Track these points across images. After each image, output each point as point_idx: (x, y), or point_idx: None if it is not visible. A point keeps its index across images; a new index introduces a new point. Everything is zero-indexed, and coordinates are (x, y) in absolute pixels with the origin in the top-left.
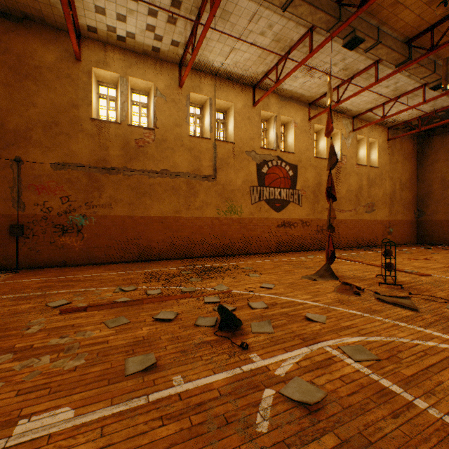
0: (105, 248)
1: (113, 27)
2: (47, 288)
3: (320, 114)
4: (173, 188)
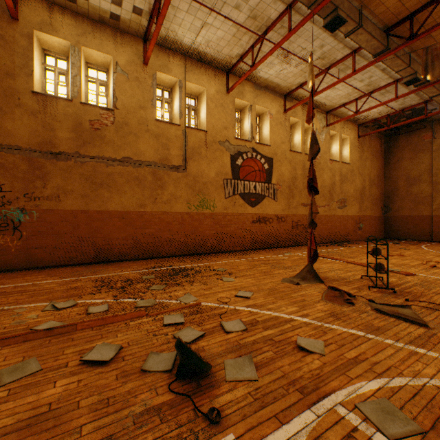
0: (51, 249)
1: None
2: None
3: (296, 106)
4: (137, 178)
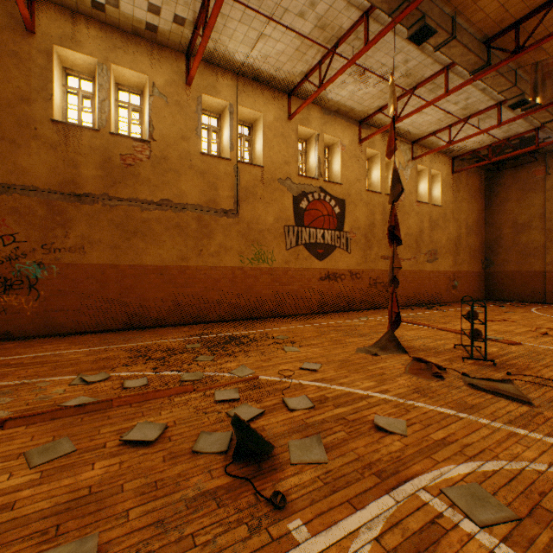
0: (74, 312)
1: None
2: None
3: (374, 135)
4: (178, 226)
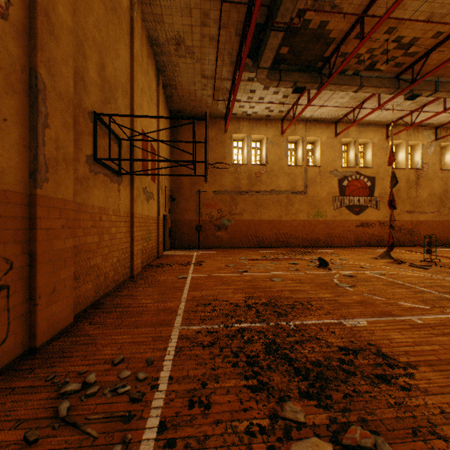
0: (239, 239)
1: (245, 111)
2: (228, 254)
3: (397, 134)
4: (277, 201)
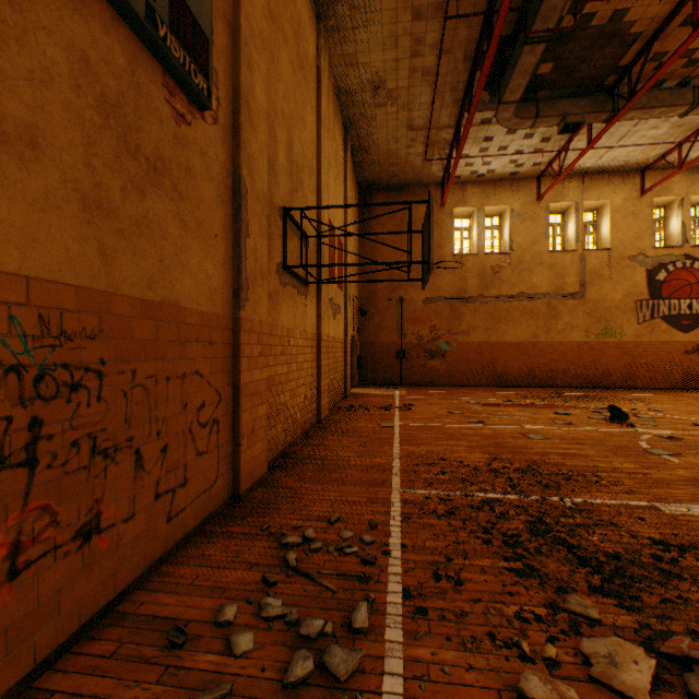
0: (463, 372)
1: (475, 171)
2: (448, 396)
3: None
4: (530, 311)
